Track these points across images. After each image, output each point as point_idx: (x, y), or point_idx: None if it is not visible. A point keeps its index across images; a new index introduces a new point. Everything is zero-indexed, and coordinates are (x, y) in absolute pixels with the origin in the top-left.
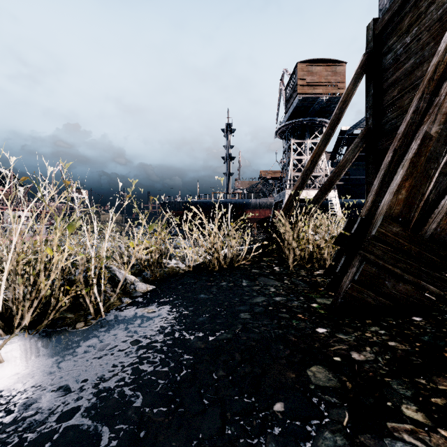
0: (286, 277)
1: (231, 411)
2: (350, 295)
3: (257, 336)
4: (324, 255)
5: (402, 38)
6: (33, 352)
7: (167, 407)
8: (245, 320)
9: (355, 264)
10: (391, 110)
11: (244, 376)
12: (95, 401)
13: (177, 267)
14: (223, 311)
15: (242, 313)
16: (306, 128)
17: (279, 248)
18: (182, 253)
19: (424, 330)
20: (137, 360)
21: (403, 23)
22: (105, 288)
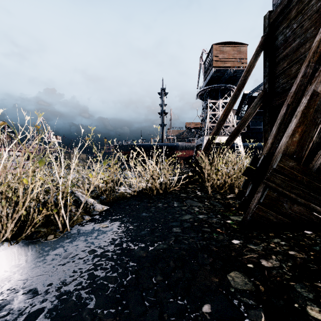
0: (206, 200)
1: (168, 312)
2: (257, 214)
3: (186, 246)
4: (234, 184)
5: (290, 24)
6: (12, 259)
7: (115, 309)
8: (177, 234)
9: (260, 190)
10: (282, 77)
11: (177, 280)
12: (56, 303)
13: (125, 192)
14: (160, 226)
15: (174, 228)
16: (219, 92)
17: (201, 178)
18: (129, 182)
19: (315, 241)
20: (92, 266)
21: (291, 13)
22: (71, 208)
